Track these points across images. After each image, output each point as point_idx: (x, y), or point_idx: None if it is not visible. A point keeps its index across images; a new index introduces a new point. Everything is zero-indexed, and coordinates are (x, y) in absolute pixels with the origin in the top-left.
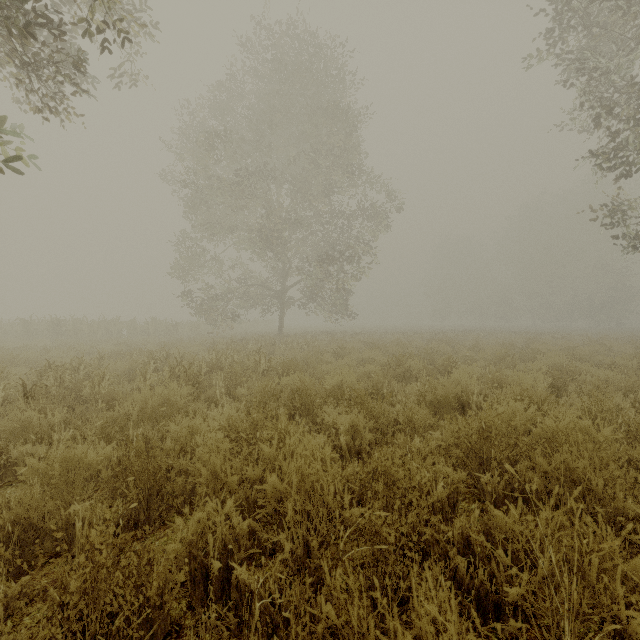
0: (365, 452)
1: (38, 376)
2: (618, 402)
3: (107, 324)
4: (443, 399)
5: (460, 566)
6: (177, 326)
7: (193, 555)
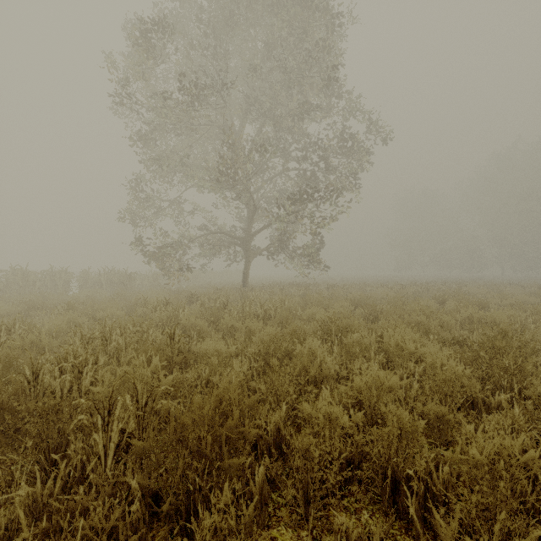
0: None
1: None
2: None
3: (55, 275)
4: None
5: None
6: (131, 277)
7: None
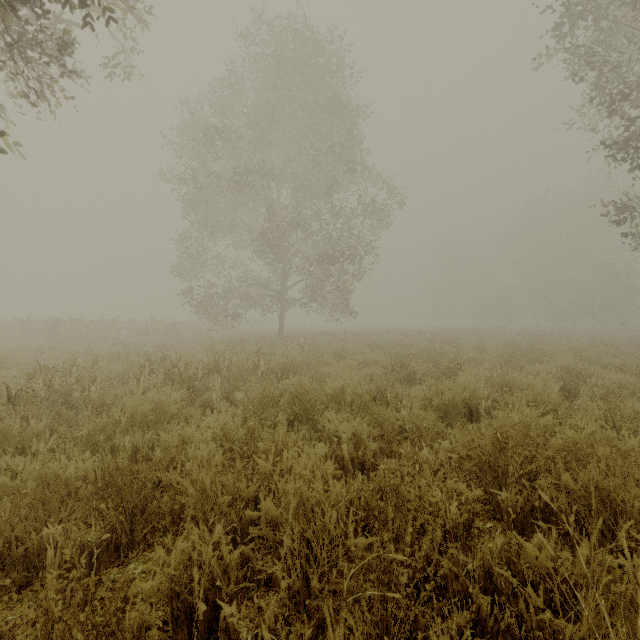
0: (369, 463)
1: (27, 379)
2: (634, 407)
3: (106, 324)
4: (450, 404)
5: (482, 606)
6: (176, 326)
7: (175, 593)
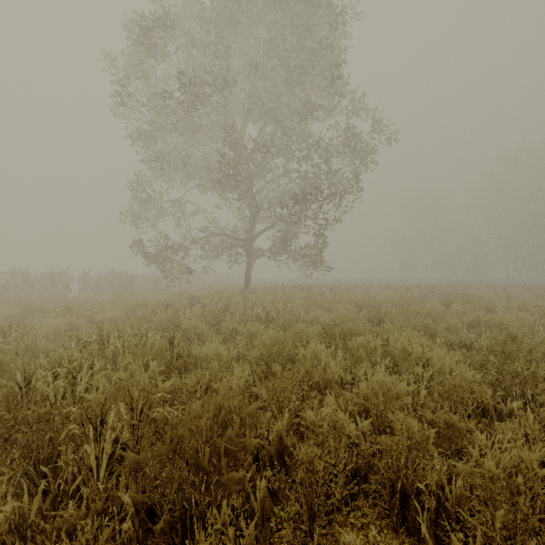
0: None
1: None
2: None
3: (55, 277)
4: None
5: None
6: (132, 279)
7: None
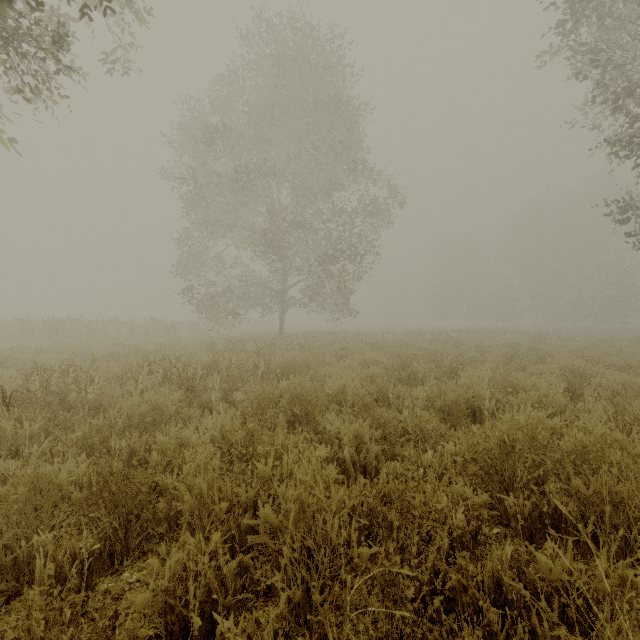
0: (371, 466)
1: (24, 380)
2: None
3: (105, 324)
4: (453, 405)
5: (493, 620)
6: (176, 326)
7: (169, 606)
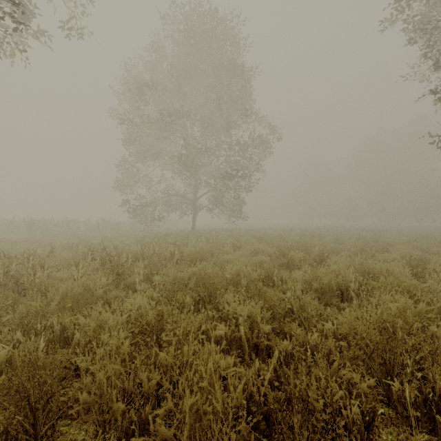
0: (264, 344)
1: None
2: None
3: (69, 223)
4: (327, 287)
5: None
6: (119, 225)
7: None
